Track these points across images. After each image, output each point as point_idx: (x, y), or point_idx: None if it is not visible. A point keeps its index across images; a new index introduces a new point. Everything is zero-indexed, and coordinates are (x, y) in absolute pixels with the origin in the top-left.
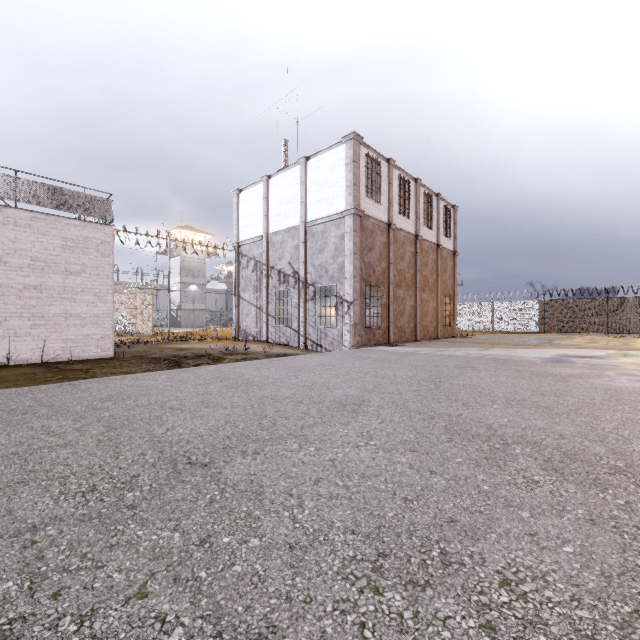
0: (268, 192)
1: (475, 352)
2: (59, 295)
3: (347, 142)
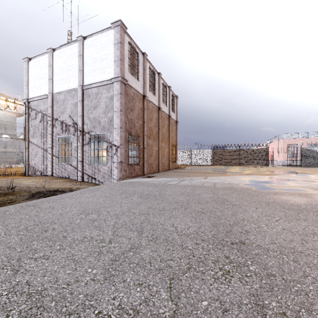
0: (53, 61)
1: (204, 181)
2: None
3: (115, 27)
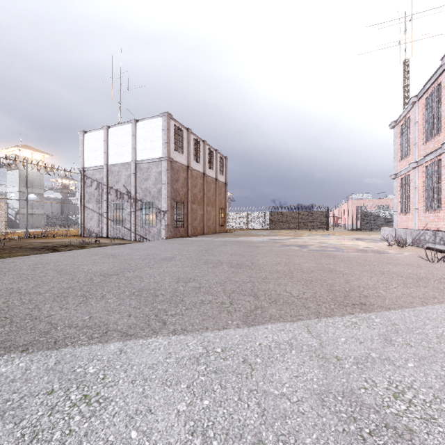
0: (108, 137)
1: (231, 239)
2: None
3: (163, 117)
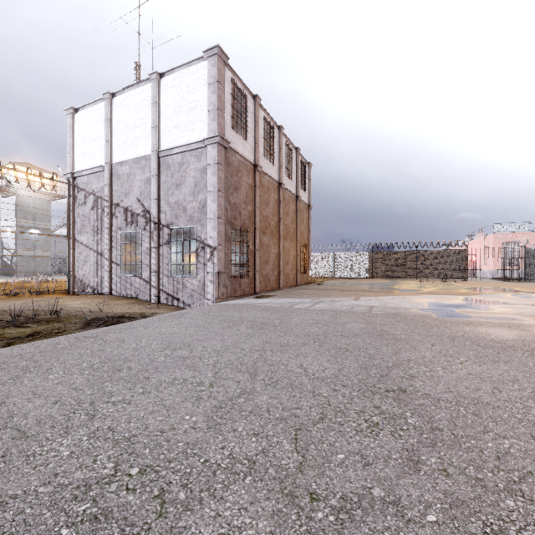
0: (112, 113)
1: (353, 303)
2: None
3: (210, 58)
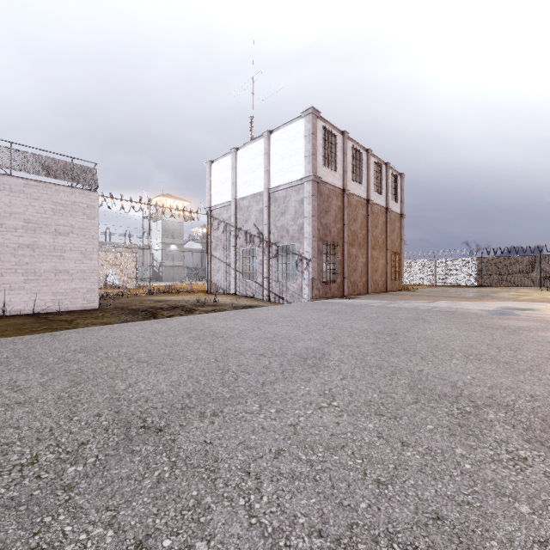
0: (236, 162)
1: (423, 304)
2: (49, 253)
3: (306, 116)
